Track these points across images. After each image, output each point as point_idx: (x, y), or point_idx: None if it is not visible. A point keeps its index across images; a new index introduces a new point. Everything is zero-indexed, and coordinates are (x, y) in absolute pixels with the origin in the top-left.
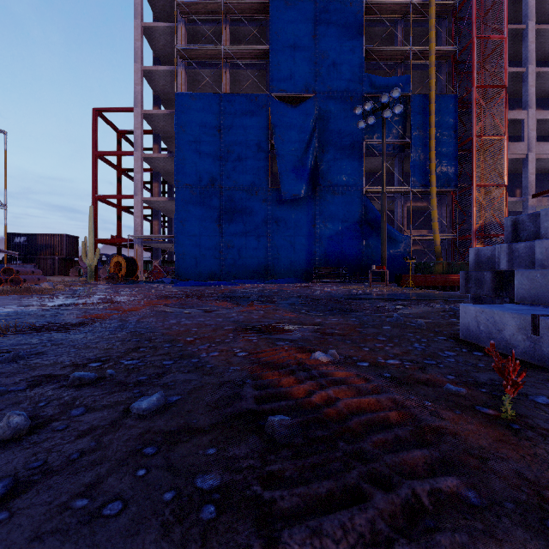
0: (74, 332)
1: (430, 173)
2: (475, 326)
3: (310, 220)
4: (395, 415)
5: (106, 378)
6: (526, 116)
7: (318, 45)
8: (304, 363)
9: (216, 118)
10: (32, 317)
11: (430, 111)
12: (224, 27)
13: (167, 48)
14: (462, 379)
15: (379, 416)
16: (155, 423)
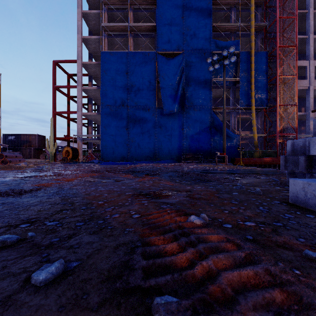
0: (23, 196)
1: (251, 98)
2: (303, 194)
3: (180, 126)
4: (279, 296)
5: (26, 240)
6: (308, 64)
7: (185, 23)
8: (183, 226)
9: (125, 66)
10: (2, 185)
11: (251, 61)
12: (129, 12)
13: (96, 25)
14: (312, 242)
15: (265, 298)
16: (46, 299)
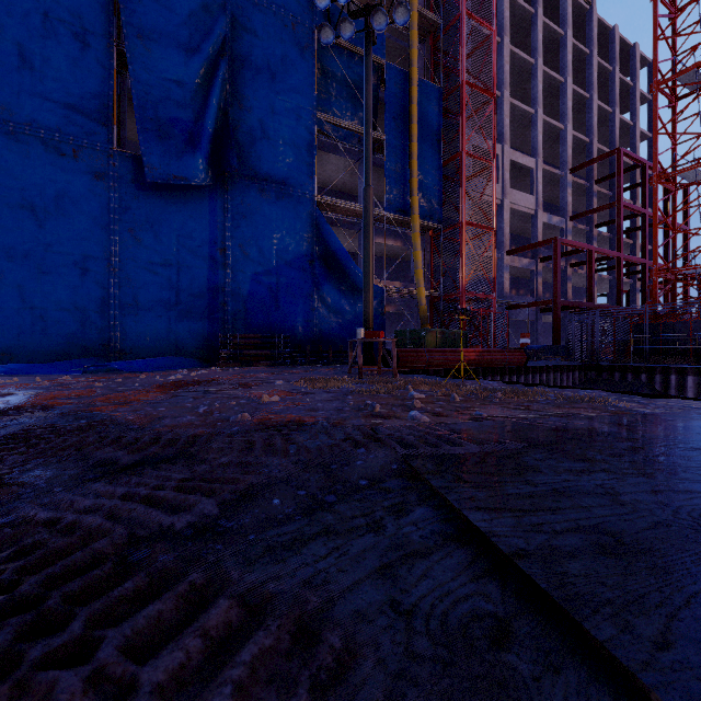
0: None
1: (411, 193)
2: None
3: (213, 239)
4: None
5: None
6: (501, 152)
7: None
8: None
9: None
10: None
11: (411, 96)
12: None
13: None
14: None
15: None
16: None
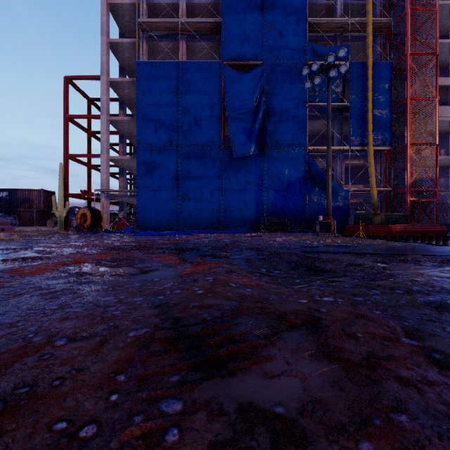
0: None
1: (367, 133)
2: None
3: (258, 176)
4: None
5: None
6: None
7: (266, 18)
8: None
9: (174, 84)
10: None
11: (367, 76)
12: (181, 3)
13: (131, 24)
14: None
15: None
16: None
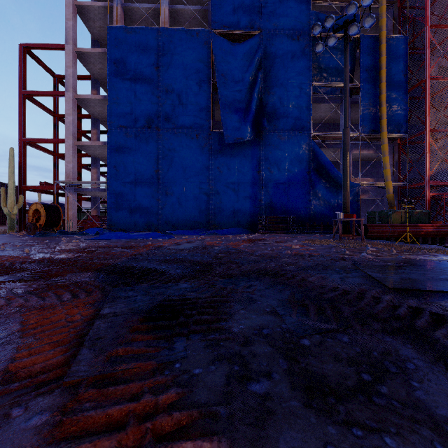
0: None
1: (380, 118)
2: None
3: (254, 166)
4: None
5: None
6: None
7: None
8: None
9: (153, 55)
10: None
11: (380, 52)
12: None
13: None
14: None
15: None
16: None
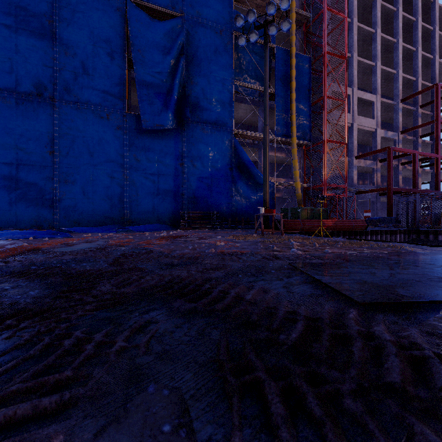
0: None
1: (291, 124)
2: None
3: (176, 158)
4: None
5: None
6: (351, 92)
7: None
8: None
9: (46, 3)
10: None
11: (291, 65)
12: None
13: None
14: None
15: None
16: None
